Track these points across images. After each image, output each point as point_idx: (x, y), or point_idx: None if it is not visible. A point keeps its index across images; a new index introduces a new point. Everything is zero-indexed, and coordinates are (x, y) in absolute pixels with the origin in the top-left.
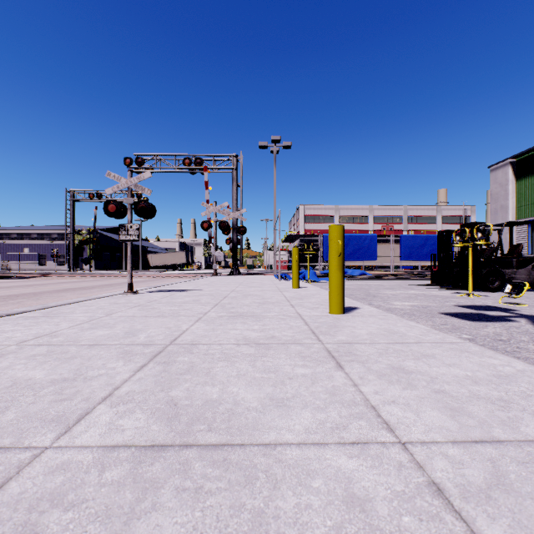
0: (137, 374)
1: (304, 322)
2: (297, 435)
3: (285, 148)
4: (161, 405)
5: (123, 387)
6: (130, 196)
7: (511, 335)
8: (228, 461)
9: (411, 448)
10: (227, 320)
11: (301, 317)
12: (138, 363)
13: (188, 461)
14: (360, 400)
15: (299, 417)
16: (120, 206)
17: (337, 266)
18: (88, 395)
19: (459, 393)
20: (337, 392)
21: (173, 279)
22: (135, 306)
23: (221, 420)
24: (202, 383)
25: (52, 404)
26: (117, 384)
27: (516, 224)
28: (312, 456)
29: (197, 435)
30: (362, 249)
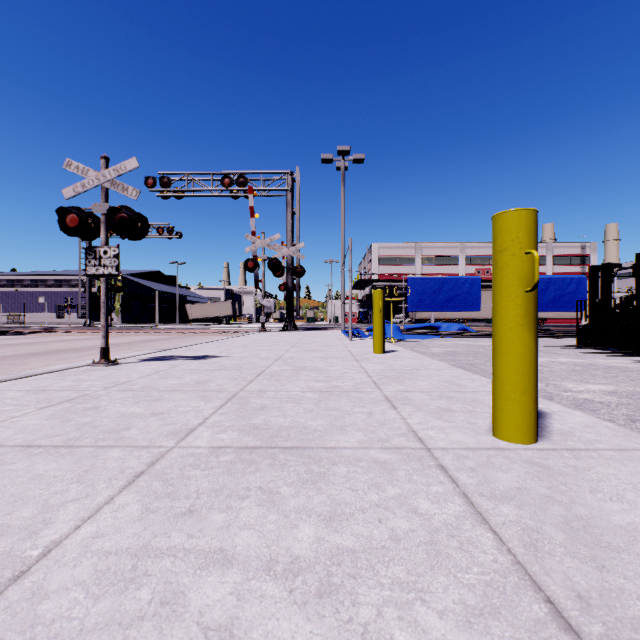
0: None
1: (461, 494)
2: None
3: (356, 162)
4: None
5: None
6: (104, 201)
7: None
8: None
9: None
10: (223, 477)
11: (434, 458)
12: None
13: None
14: None
15: None
16: (86, 217)
17: (522, 317)
18: None
19: None
20: None
21: (210, 335)
22: (62, 401)
23: None
24: None
25: None
26: None
27: None
28: None
29: None
30: (460, 295)
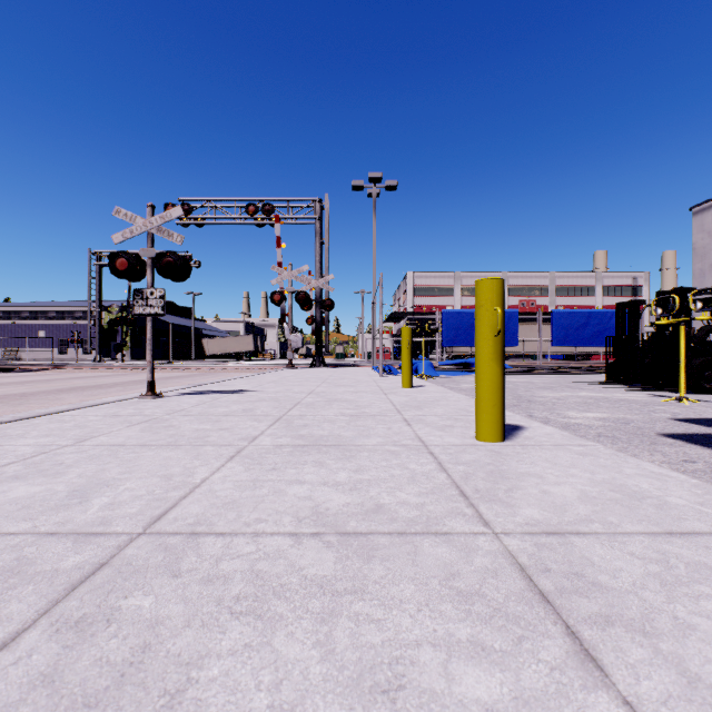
0: None
1: (437, 462)
2: None
3: (389, 189)
4: None
5: None
6: (151, 246)
7: None
8: None
9: None
10: (288, 457)
11: (428, 449)
12: (4, 625)
13: None
14: None
15: None
16: (134, 261)
17: (492, 354)
18: None
19: None
20: None
21: (233, 372)
22: (141, 422)
23: None
24: None
25: None
26: None
27: None
28: None
29: None
30: None
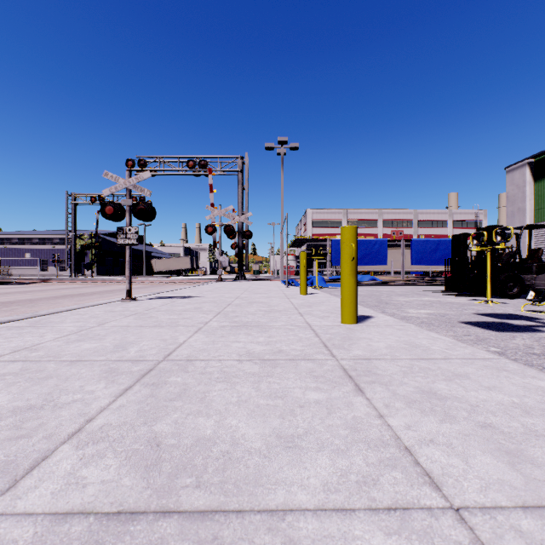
0: (118, 399)
1: (315, 333)
2: (313, 495)
3: (292, 149)
4: (140, 445)
5: (97, 418)
6: (129, 197)
7: (544, 348)
8: (218, 542)
9: (469, 518)
10: (229, 331)
11: (311, 327)
12: (123, 385)
13: (163, 542)
14: (390, 438)
15: (315, 465)
16: (118, 208)
17: (350, 271)
18: (53, 429)
19: (511, 428)
20: (360, 426)
21: (177, 284)
22: (131, 315)
23: (214, 469)
24: (194, 413)
25: (5, 443)
26: (91, 414)
27: (536, 228)
28: (335, 533)
29: (180, 494)
30: (372, 253)
